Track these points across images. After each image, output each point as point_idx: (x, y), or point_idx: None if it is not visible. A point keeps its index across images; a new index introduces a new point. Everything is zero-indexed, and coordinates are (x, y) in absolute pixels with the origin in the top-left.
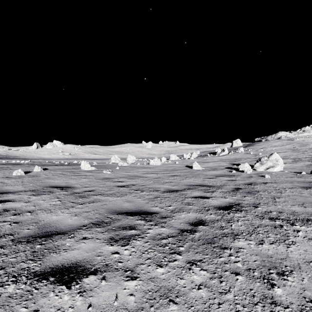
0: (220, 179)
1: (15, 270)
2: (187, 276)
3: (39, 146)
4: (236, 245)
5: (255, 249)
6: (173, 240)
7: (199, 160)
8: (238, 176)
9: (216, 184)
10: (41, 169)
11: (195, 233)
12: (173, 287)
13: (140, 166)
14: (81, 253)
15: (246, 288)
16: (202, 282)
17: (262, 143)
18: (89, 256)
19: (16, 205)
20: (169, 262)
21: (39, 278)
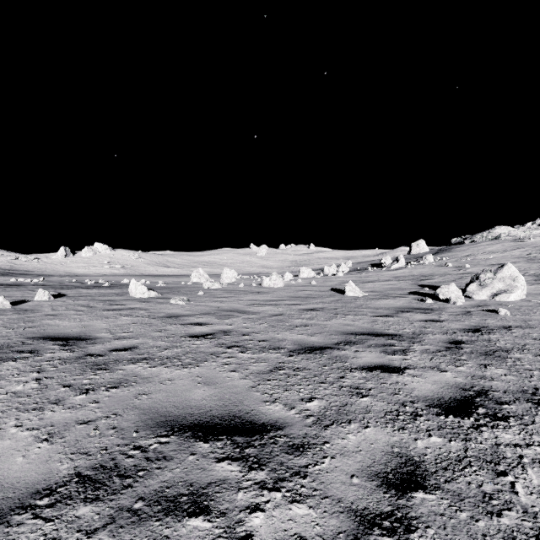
0: (407, 317)
1: None
2: None
3: (70, 252)
4: None
5: None
6: None
7: (354, 278)
8: (441, 312)
9: (404, 329)
10: (50, 296)
11: (412, 535)
12: None
13: (244, 290)
14: None
15: None
16: None
17: (465, 247)
18: None
19: None
20: None
21: None
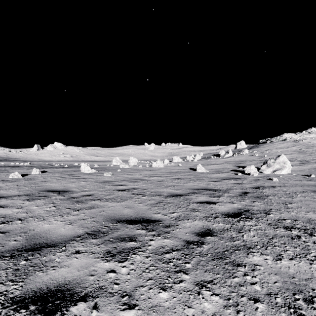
0: (226, 182)
1: None
2: (197, 304)
3: (40, 147)
4: (250, 261)
5: (273, 267)
6: (178, 254)
7: (203, 162)
8: (244, 179)
9: (222, 187)
10: (39, 171)
11: (203, 245)
12: None
13: (142, 169)
14: (71, 272)
15: None
16: (215, 311)
17: (266, 145)
18: (80, 275)
19: (7, 211)
20: (174, 284)
21: (17, 306)
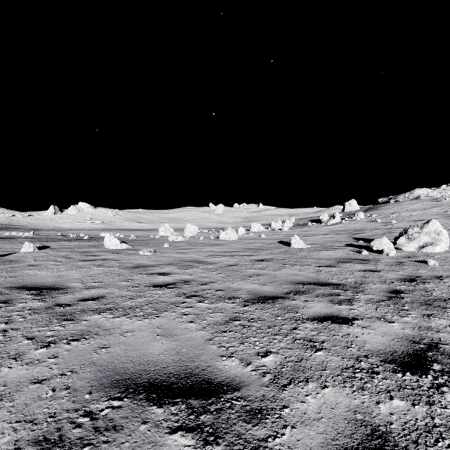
0: (348, 267)
1: None
2: None
3: (58, 210)
4: None
5: None
6: None
7: (298, 232)
8: (377, 262)
9: (346, 279)
10: (35, 248)
11: None
12: None
13: (204, 243)
14: None
15: None
16: None
17: (390, 206)
18: None
19: None
20: None
21: None
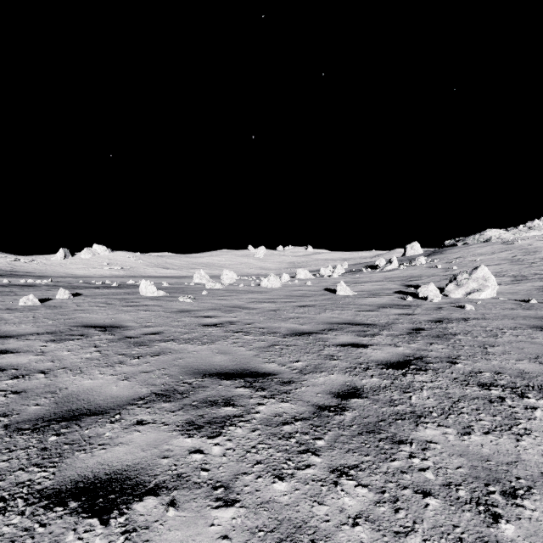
0: (386, 312)
1: (5, 487)
2: (332, 499)
3: (69, 254)
4: (421, 436)
5: (457, 445)
6: (304, 426)
7: (348, 279)
8: (417, 307)
9: (379, 320)
10: (70, 294)
11: (345, 412)
12: (306, 522)
13: (244, 290)
14: (132, 452)
15: (445, 524)
16: (360, 510)
17: (457, 249)
18: (147, 457)
19: (20, 360)
20: (298, 470)
21: (49, 503)
